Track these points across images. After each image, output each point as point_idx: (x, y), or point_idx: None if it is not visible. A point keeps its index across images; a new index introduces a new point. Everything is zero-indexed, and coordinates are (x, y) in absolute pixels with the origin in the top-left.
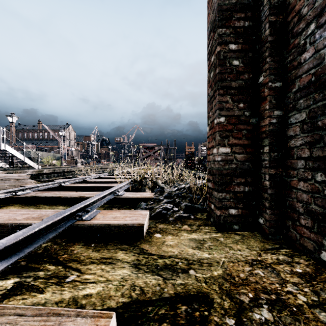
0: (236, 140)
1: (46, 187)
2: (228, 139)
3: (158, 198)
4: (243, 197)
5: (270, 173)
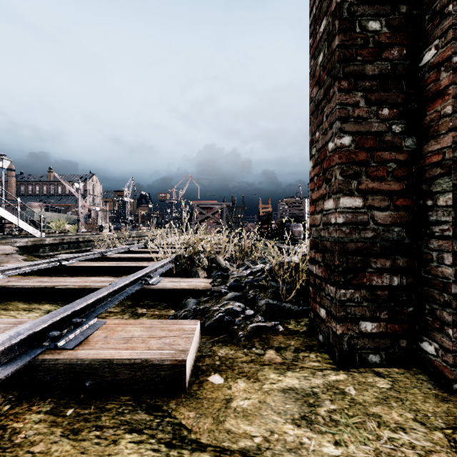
0: (375, 182)
1: (34, 268)
2: (358, 180)
3: (218, 290)
4: (388, 298)
5: (455, 251)
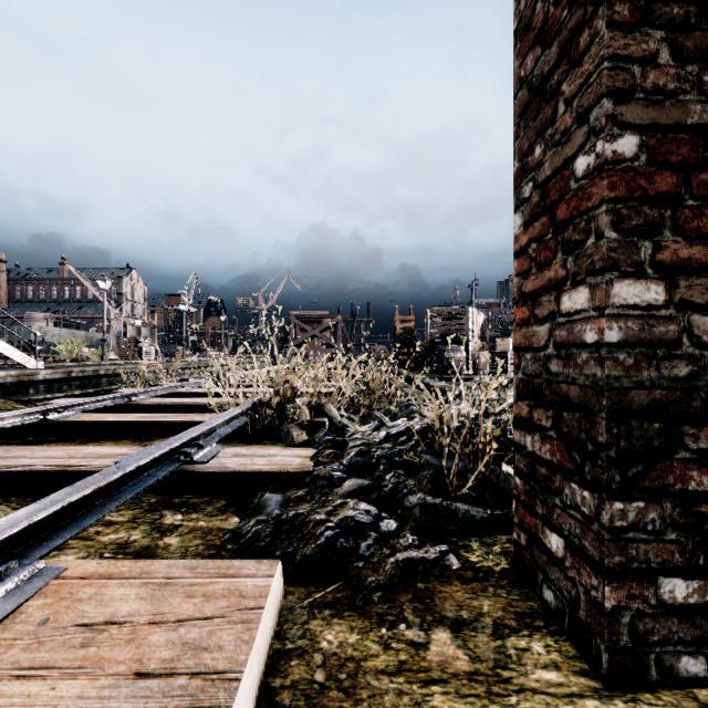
0: (694, 245)
1: None
2: (655, 239)
3: (326, 474)
4: None
5: None
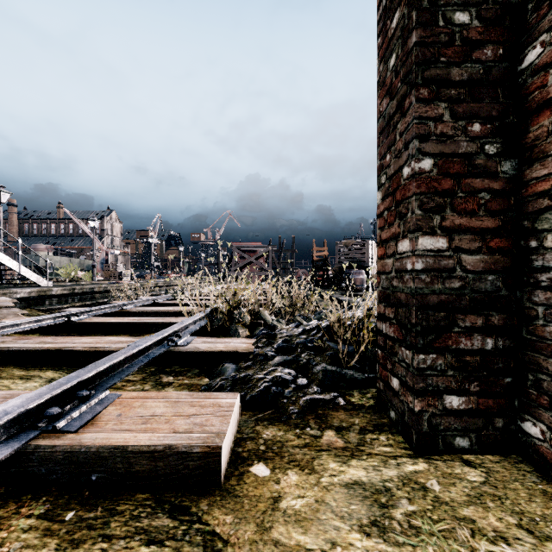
0: (463, 217)
1: (35, 325)
2: (442, 214)
3: (263, 353)
4: (480, 366)
5: None
